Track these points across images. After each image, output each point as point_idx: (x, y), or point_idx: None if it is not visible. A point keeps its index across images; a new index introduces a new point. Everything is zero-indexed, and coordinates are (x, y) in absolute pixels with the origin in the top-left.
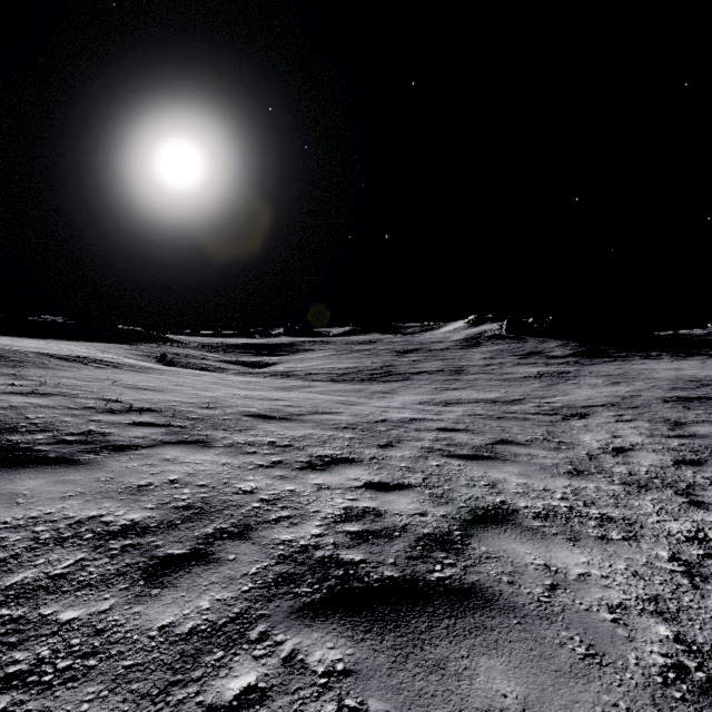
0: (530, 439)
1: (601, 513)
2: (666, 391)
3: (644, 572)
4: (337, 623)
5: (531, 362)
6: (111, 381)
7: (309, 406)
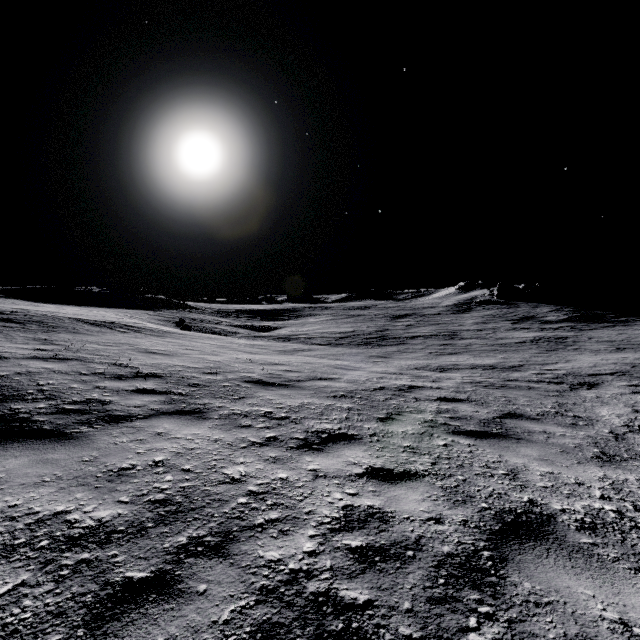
0: (540, 413)
1: None
2: None
3: None
4: None
5: (525, 326)
6: (129, 345)
7: (308, 371)
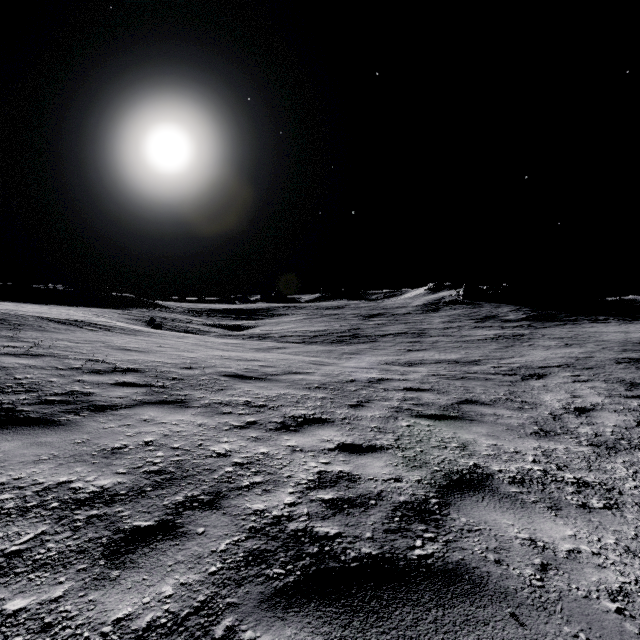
0: (493, 399)
1: (576, 477)
2: (618, 352)
3: (636, 547)
4: (312, 615)
5: (487, 325)
6: (101, 342)
7: (283, 366)
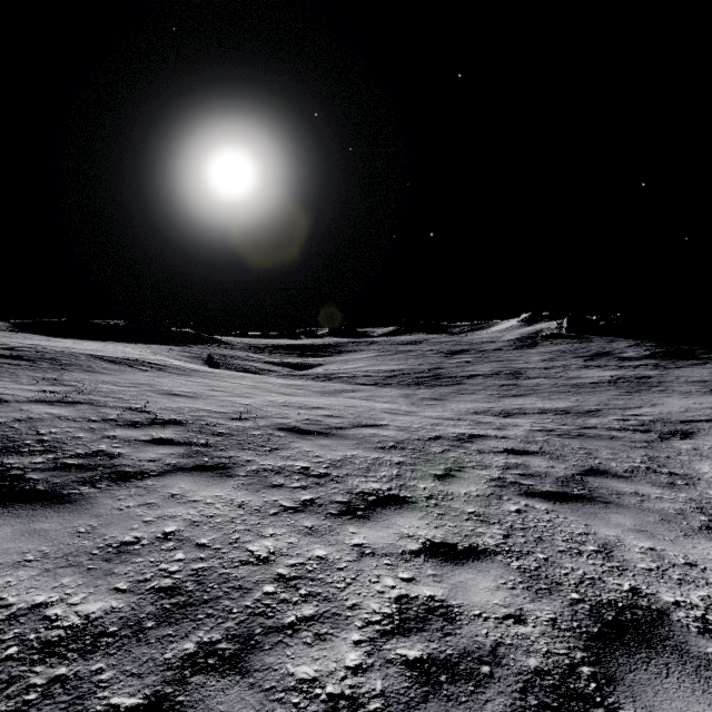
0: (629, 469)
1: None
2: None
3: None
4: None
5: (600, 364)
6: (149, 385)
7: (351, 416)
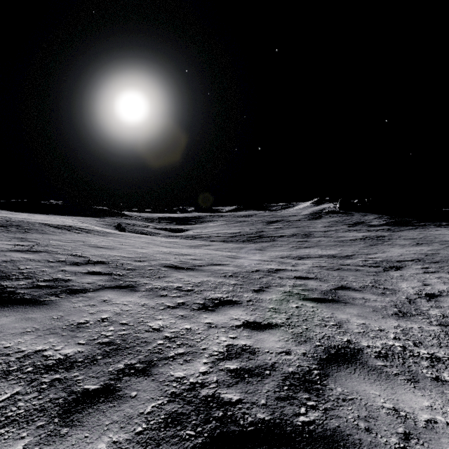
0: (362, 286)
1: (429, 353)
2: None
3: None
4: None
5: (357, 229)
6: (82, 242)
7: (207, 259)
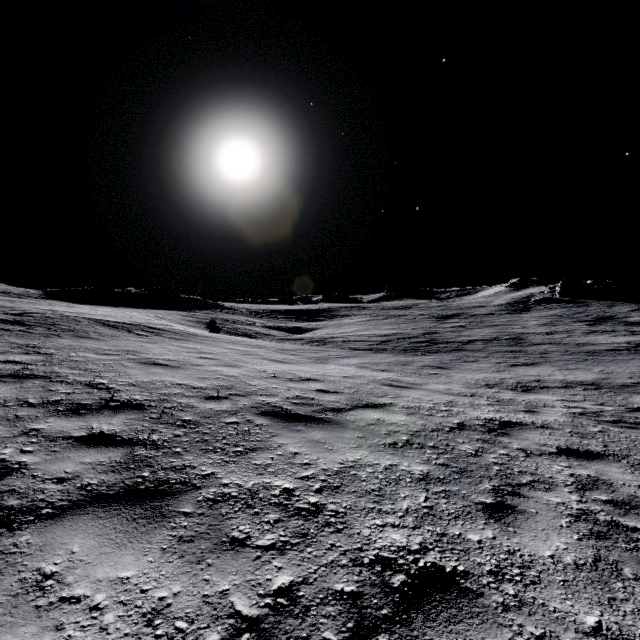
0: None
1: None
2: None
3: None
4: None
5: (607, 329)
6: (132, 353)
7: (349, 391)
